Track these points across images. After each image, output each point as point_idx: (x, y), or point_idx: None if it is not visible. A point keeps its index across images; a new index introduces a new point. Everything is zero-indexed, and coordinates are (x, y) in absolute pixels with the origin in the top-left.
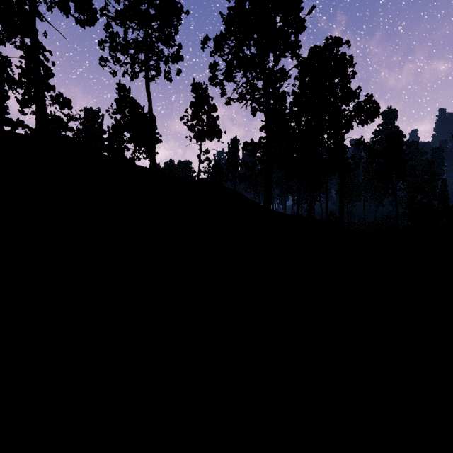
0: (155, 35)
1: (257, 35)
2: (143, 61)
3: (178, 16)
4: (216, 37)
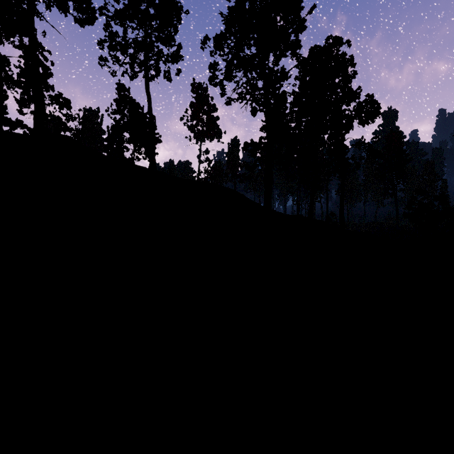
0: (155, 35)
1: (257, 35)
2: (142, 60)
3: (178, 16)
4: (216, 37)
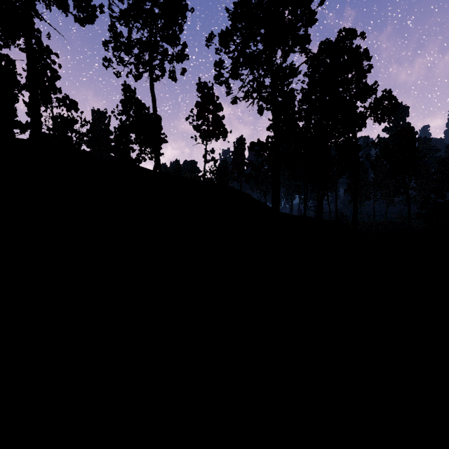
0: (159, 34)
1: (264, 30)
2: (147, 60)
3: (183, 14)
4: (222, 33)
